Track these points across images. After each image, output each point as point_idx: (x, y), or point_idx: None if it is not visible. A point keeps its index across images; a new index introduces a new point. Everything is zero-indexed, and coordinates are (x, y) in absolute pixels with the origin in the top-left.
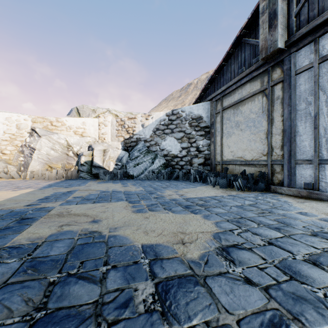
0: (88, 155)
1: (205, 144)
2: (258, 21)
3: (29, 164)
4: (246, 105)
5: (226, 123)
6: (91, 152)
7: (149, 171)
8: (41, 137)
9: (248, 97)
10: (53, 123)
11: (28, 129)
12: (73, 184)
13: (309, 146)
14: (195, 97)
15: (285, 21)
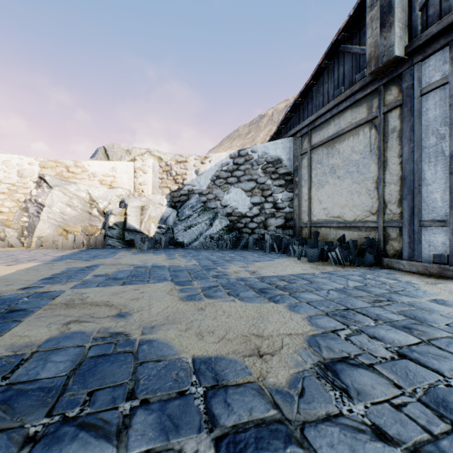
0: (119, 214)
1: (285, 199)
2: (364, 20)
3: (36, 227)
4: (346, 142)
5: (317, 168)
6: (123, 210)
7: (206, 237)
8: (52, 189)
9: (348, 130)
10: (69, 169)
11: (35, 177)
12: (97, 255)
13: (441, 201)
14: (269, 133)
15: (405, 17)
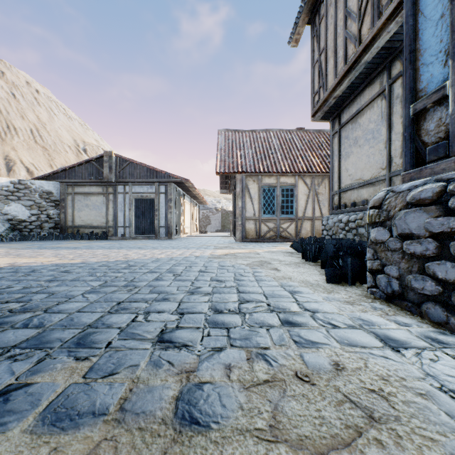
0: None
1: (56, 213)
2: (102, 160)
3: None
4: (94, 197)
5: (78, 202)
6: None
7: None
8: None
9: (95, 193)
10: None
11: None
12: None
13: (123, 221)
14: None
15: (115, 171)
